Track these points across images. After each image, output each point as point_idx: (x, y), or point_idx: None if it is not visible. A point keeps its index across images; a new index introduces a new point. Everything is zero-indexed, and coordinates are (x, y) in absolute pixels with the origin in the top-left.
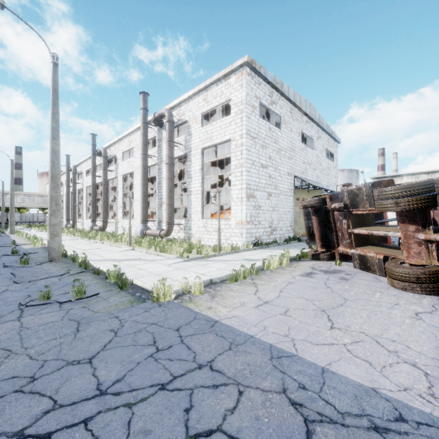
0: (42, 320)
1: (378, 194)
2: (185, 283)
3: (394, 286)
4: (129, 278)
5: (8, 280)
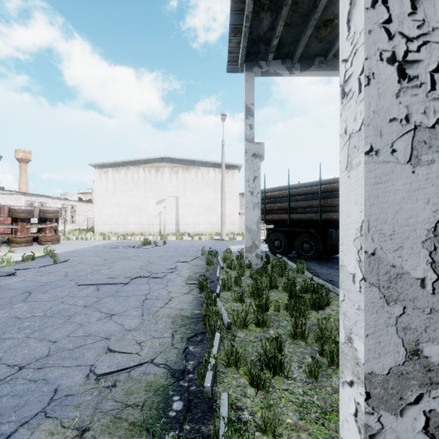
0: (78, 258)
1: (22, 211)
2: (35, 251)
3: (22, 246)
4: (13, 259)
5: (4, 280)
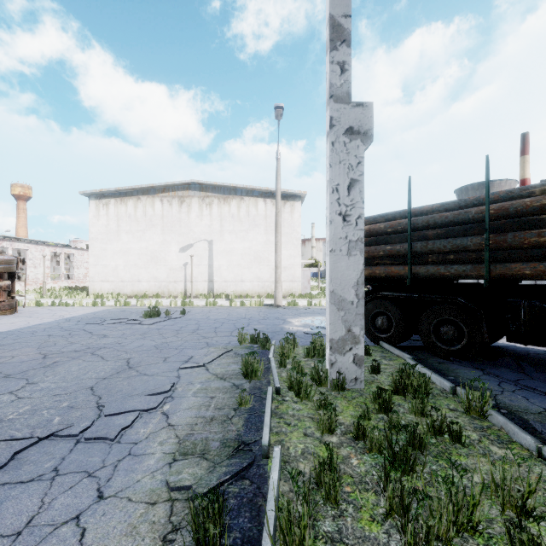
0: None
1: None
2: None
3: None
4: None
5: None
